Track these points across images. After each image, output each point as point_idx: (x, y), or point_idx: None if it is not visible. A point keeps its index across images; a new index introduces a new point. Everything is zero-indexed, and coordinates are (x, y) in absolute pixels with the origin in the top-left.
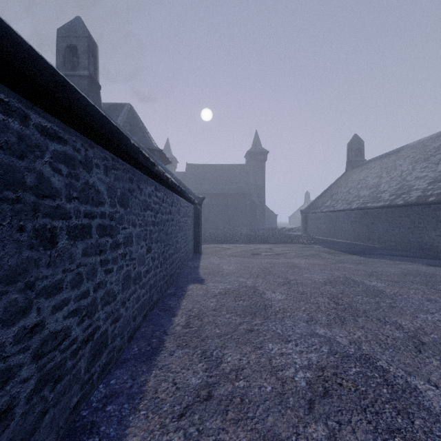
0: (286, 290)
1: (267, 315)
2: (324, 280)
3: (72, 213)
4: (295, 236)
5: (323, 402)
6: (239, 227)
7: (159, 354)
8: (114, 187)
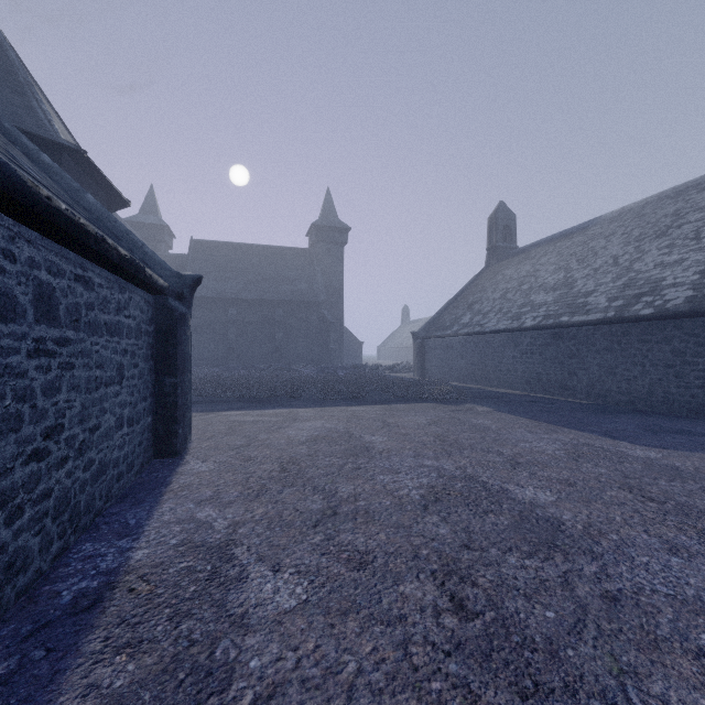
0: None
1: None
2: None
3: None
4: (421, 384)
5: None
6: (297, 363)
7: None
8: None
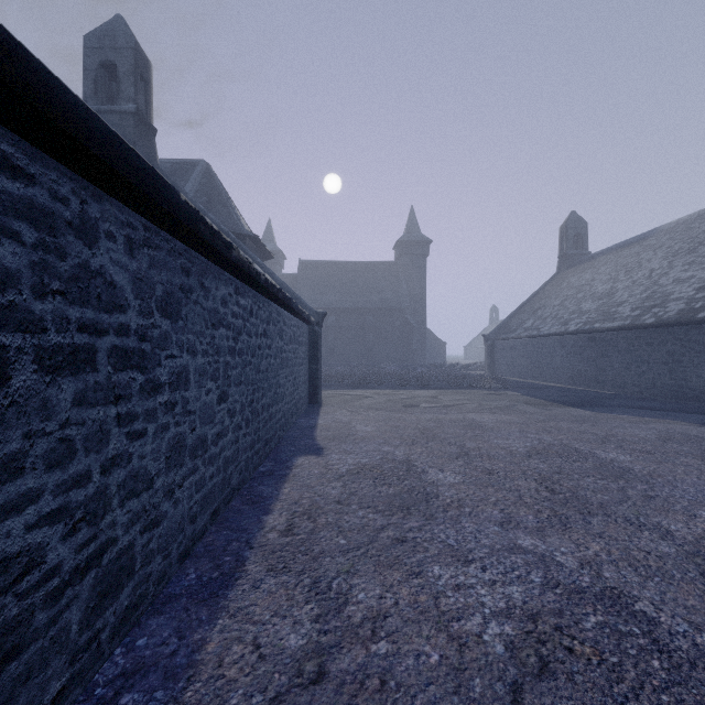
0: (462, 467)
1: (429, 511)
2: (526, 449)
3: (49, 322)
4: (475, 377)
5: (539, 687)
6: (384, 362)
7: (234, 586)
8: (148, 279)
